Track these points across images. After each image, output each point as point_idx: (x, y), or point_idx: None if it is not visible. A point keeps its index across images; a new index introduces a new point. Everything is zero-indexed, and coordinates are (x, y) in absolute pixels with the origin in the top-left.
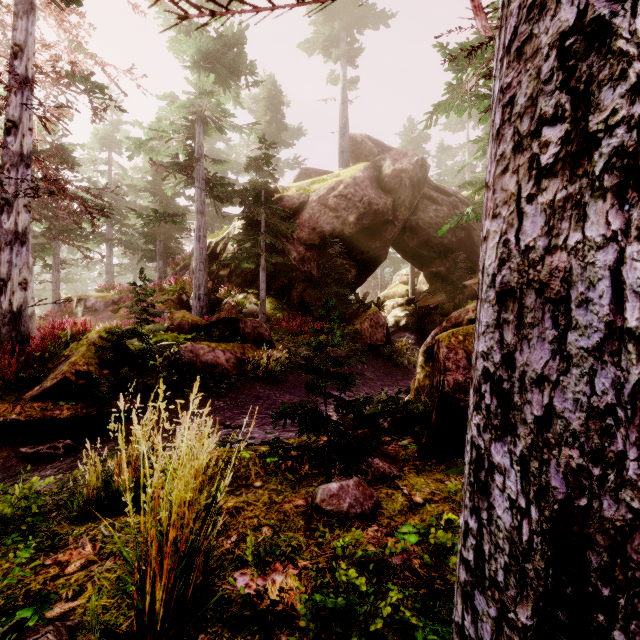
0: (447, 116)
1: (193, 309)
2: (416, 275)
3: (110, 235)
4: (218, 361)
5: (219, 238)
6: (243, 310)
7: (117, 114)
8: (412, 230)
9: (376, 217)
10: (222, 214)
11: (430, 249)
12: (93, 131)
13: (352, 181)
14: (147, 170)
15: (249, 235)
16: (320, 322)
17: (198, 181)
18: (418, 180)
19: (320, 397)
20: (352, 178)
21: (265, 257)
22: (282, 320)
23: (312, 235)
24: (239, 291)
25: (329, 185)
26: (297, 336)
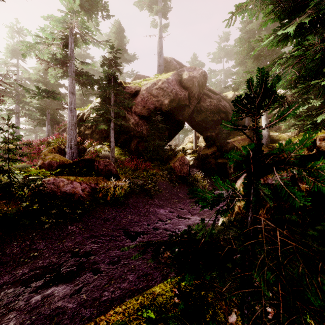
0: (242, 17)
1: (67, 154)
2: (197, 138)
3: (18, 110)
4: (75, 191)
5: (85, 110)
6: (100, 155)
7: (22, 37)
8: (197, 112)
9: (180, 102)
10: (89, 100)
11: (207, 123)
12: (6, 46)
13: (166, 80)
14: (40, 69)
15: (103, 107)
16: (149, 162)
17: (70, 73)
18: (202, 83)
19: (153, 214)
20: (166, 79)
21: (114, 121)
22: (125, 161)
23: (143, 110)
24: (97, 143)
25: (153, 82)
26: (134, 171)
